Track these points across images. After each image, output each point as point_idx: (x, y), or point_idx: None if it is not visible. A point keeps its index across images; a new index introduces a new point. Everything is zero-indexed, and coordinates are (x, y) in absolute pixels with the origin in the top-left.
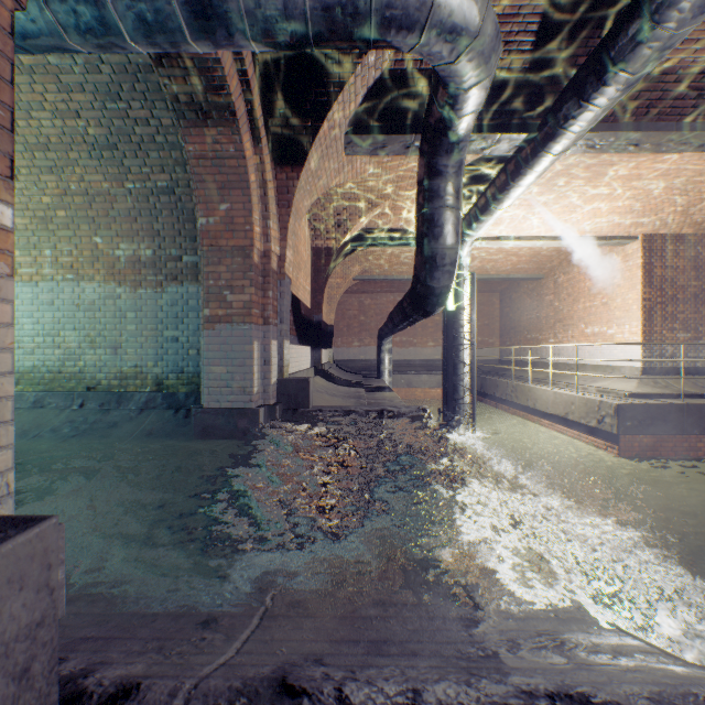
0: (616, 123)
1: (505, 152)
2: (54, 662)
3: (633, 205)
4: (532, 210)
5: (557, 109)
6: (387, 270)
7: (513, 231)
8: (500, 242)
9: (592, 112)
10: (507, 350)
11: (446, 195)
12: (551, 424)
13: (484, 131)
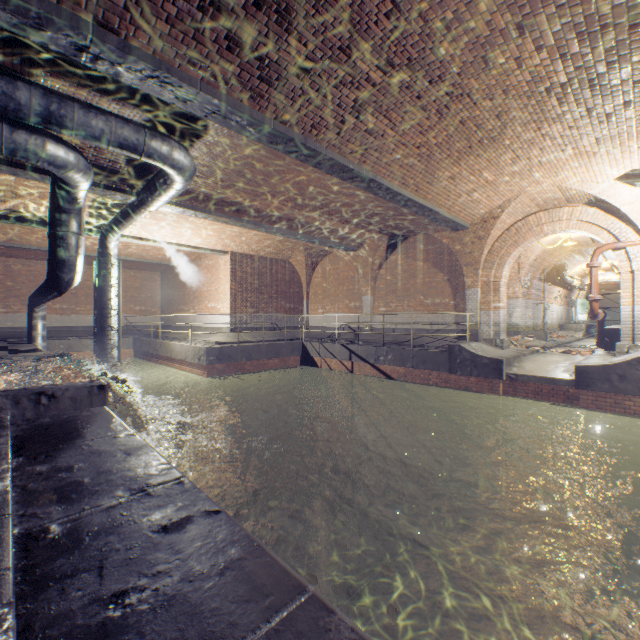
0: (182, 204)
1: (122, 200)
2: None
3: (221, 236)
4: (161, 227)
5: (144, 192)
6: (41, 242)
7: (152, 236)
8: (143, 241)
9: (159, 202)
10: (166, 318)
11: (72, 225)
12: (180, 366)
13: (103, 188)
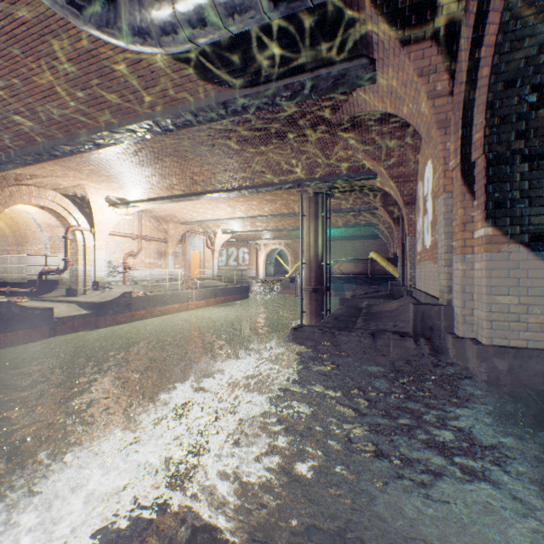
0: None
1: None
2: (412, 328)
3: None
4: None
5: None
6: None
7: None
8: None
9: None
10: None
11: None
12: None
13: None
